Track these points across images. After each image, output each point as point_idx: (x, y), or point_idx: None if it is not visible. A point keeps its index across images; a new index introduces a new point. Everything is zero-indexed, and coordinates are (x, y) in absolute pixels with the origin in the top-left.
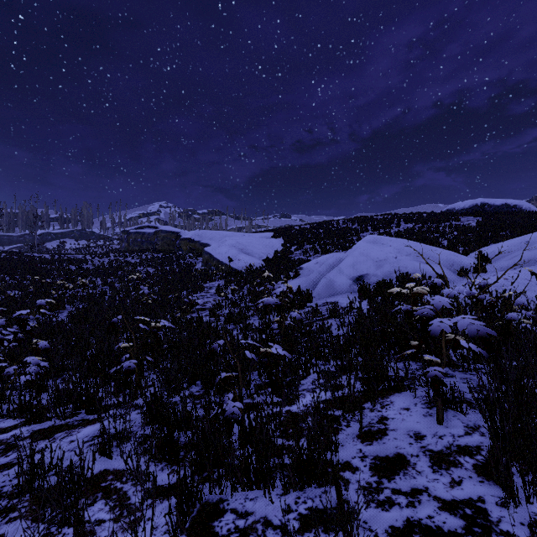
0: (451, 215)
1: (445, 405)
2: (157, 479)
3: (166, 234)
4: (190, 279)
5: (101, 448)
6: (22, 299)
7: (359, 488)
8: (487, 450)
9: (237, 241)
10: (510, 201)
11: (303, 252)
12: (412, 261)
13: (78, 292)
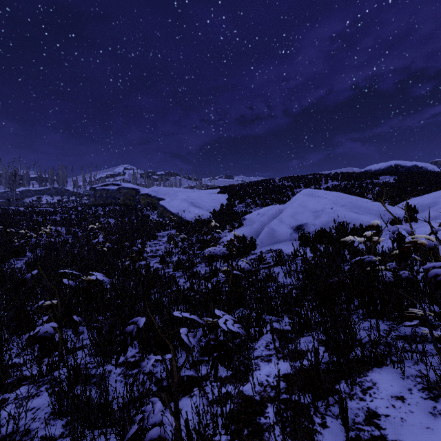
0: (371, 174)
1: None
2: None
3: (127, 190)
4: (145, 229)
5: None
6: None
7: None
8: None
9: (188, 195)
10: (417, 164)
11: (245, 205)
12: (347, 211)
13: (40, 240)
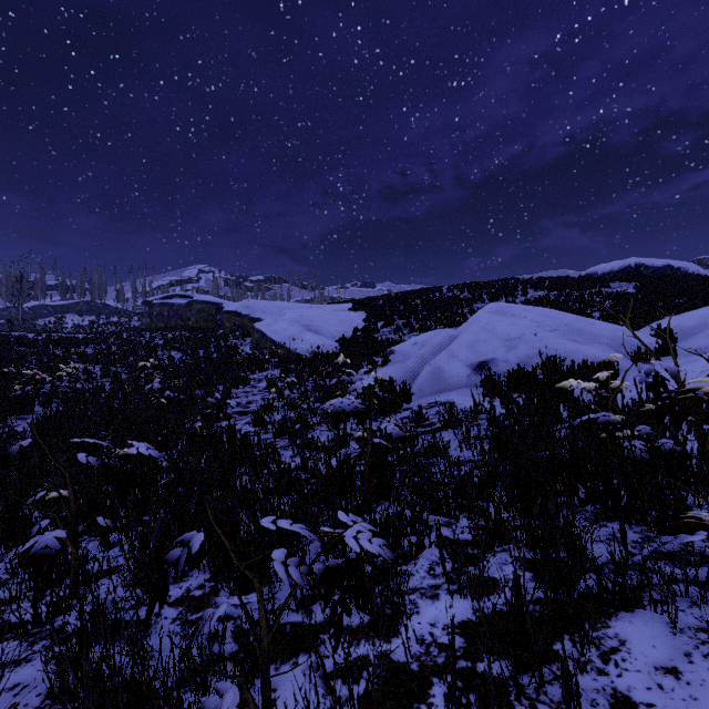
0: (597, 279)
1: None
2: None
3: (203, 306)
4: (231, 368)
5: None
6: None
7: None
8: None
9: (301, 314)
10: (672, 263)
11: (394, 329)
12: (561, 339)
13: (58, 387)
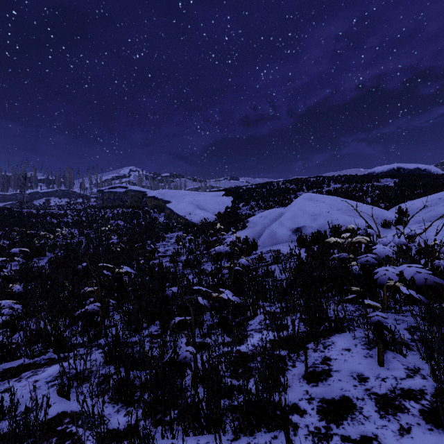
0: (373, 177)
1: (384, 347)
2: (112, 422)
3: (134, 193)
4: (153, 231)
5: (61, 389)
6: (9, 248)
7: (308, 434)
8: (431, 395)
9: (194, 198)
10: (421, 166)
11: (249, 207)
12: (342, 215)
13: (58, 241)
